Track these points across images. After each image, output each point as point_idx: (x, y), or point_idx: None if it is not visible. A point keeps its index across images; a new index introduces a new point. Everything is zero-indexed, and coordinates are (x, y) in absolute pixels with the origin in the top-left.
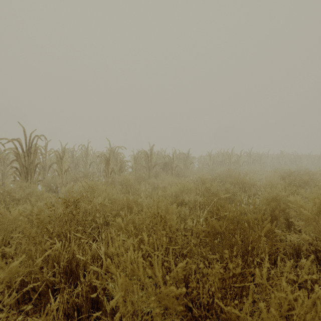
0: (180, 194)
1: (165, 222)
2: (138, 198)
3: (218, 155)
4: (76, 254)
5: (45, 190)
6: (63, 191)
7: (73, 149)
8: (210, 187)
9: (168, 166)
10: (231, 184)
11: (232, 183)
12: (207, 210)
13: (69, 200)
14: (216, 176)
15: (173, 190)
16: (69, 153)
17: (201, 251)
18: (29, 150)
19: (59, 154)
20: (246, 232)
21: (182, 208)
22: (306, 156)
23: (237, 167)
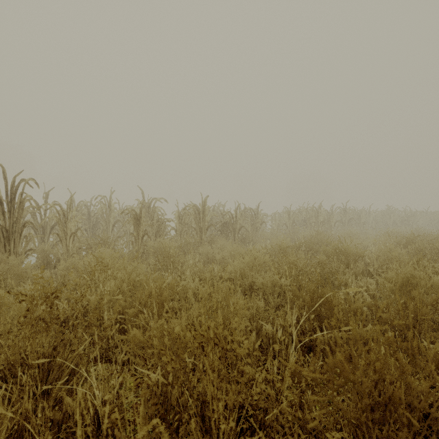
0: (249, 273)
1: (224, 349)
2: (179, 280)
3: (300, 211)
4: (32, 419)
5: (40, 264)
6: (62, 267)
7: (90, 203)
8: (297, 262)
9: (228, 227)
10: (326, 256)
11: (329, 253)
12: (298, 305)
13: (33, 295)
14: (301, 242)
15: (238, 266)
16: (84, 209)
17: (308, 426)
18: (11, 202)
19: (62, 209)
20: (406, 377)
21: (254, 299)
22: (422, 213)
23: (328, 228)
